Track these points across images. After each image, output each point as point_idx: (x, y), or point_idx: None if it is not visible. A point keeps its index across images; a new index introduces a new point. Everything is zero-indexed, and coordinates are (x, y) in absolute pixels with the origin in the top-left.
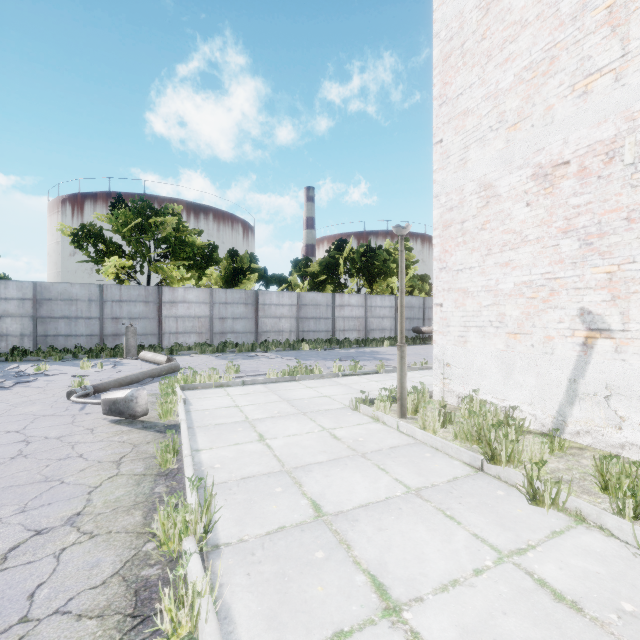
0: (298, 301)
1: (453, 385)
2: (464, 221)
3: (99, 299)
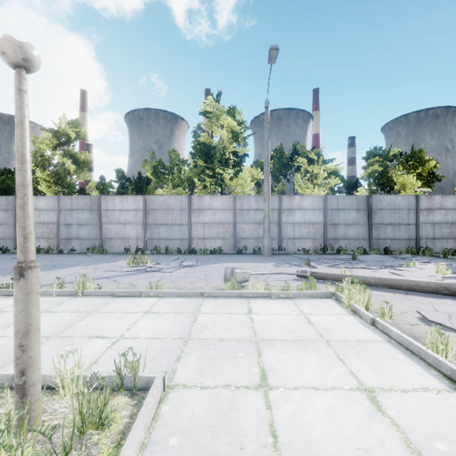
0: None
1: None
2: None
3: None
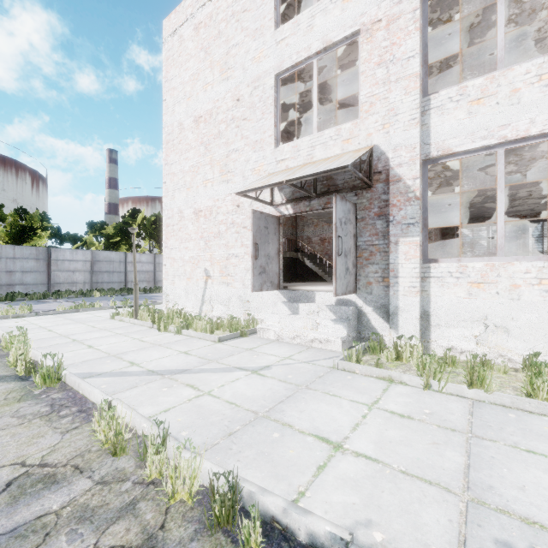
0: (92, 258)
1: (170, 304)
2: (174, 225)
3: None
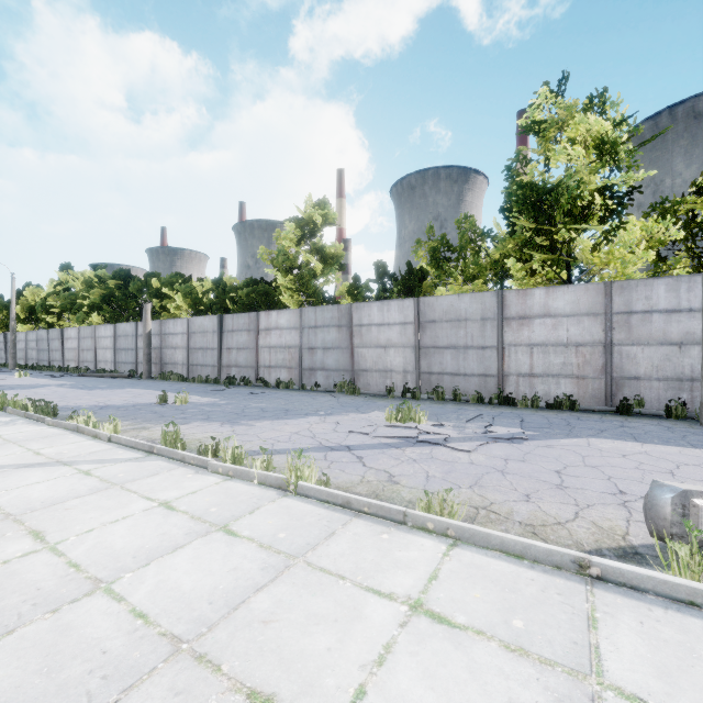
0: None
1: None
2: None
3: None
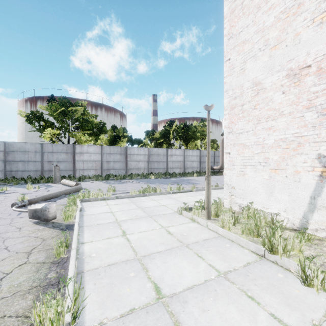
0: (148, 152)
1: (236, 199)
2: (243, 104)
3: (40, 151)
